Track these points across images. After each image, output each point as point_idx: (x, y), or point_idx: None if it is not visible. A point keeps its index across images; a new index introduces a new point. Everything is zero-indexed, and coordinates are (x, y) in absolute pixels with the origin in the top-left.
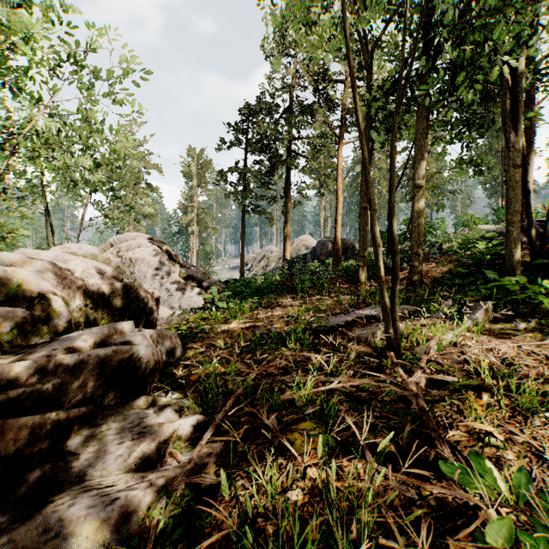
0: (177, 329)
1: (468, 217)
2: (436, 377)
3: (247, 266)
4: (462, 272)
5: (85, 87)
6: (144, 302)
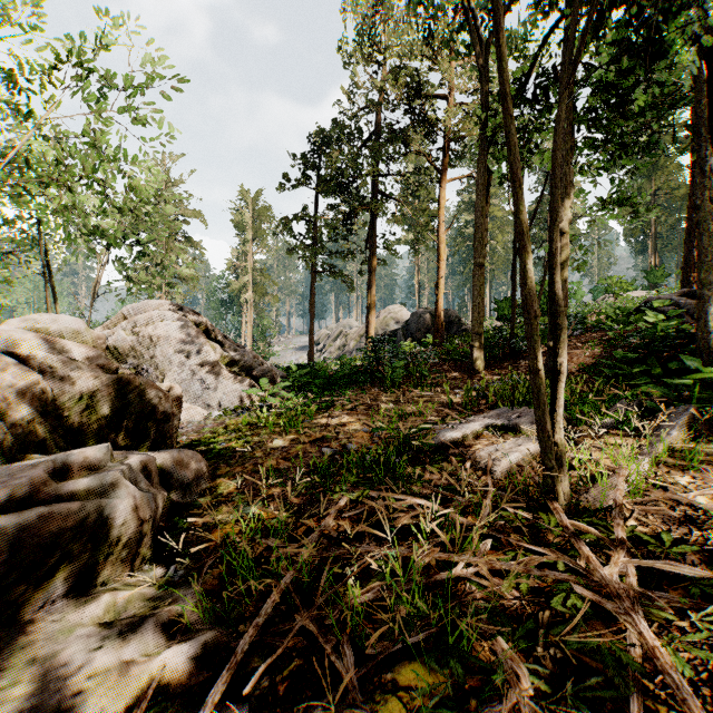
0: (208, 442)
1: (613, 281)
2: (658, 566)
3: (318, 346)
4: (631, 357)
5: (92, 98)
6: (152, 404)
